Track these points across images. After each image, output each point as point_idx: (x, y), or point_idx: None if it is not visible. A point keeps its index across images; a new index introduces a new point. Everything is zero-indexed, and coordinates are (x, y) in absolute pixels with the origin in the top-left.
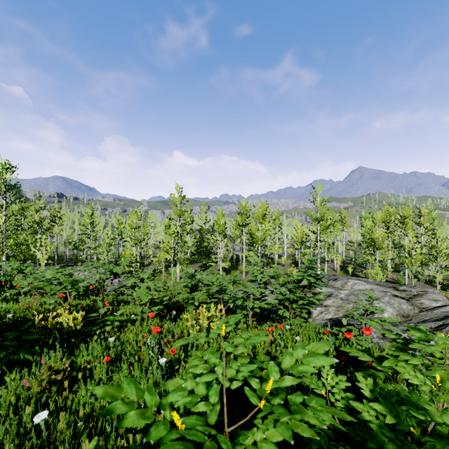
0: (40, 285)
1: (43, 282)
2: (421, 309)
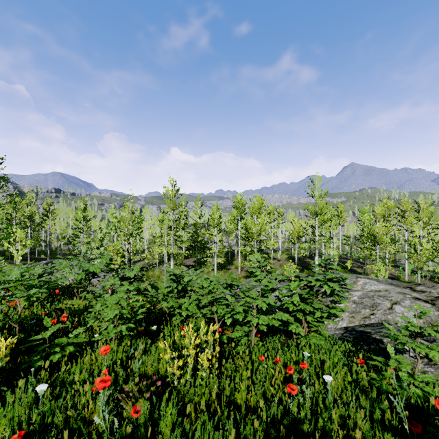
0: None
1: None
2: None
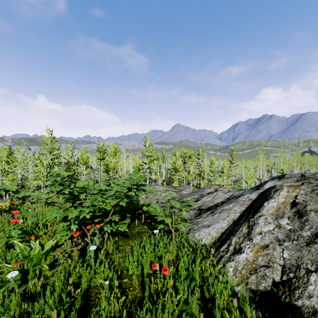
0: None
1: None
2: (180, 195)
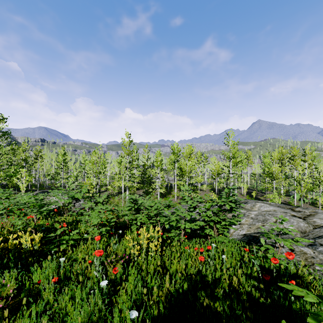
0: (14, 208)
1: (17, 206)
2: (314, 226)
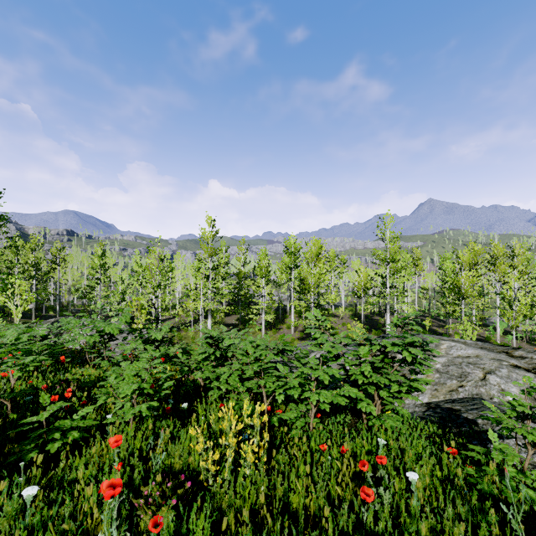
0: None
1: None
2: None
